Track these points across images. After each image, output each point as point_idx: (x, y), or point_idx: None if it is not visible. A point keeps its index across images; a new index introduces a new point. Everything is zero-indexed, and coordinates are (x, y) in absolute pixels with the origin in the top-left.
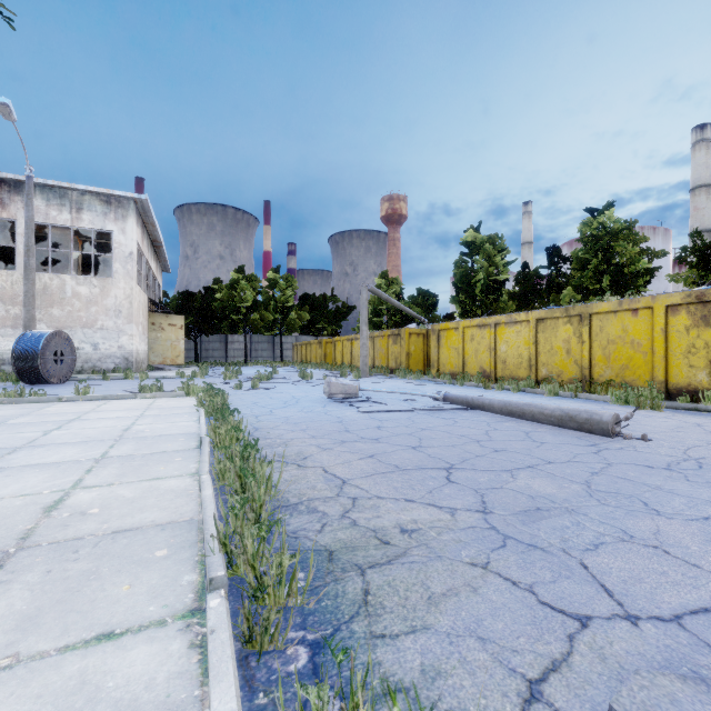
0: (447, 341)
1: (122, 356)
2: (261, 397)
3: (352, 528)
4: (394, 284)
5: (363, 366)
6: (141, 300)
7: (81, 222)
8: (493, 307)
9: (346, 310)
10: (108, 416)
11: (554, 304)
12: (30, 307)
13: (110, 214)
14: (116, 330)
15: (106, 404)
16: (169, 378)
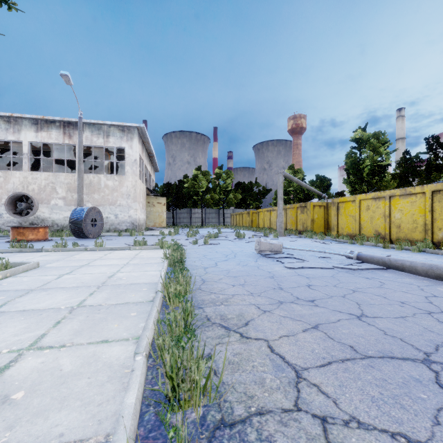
0: (345, 211)
1: (130, 221)
2: (209, 251)
3: None
4: (299, 173)
5: (280, 228)
6: (141, 188)
7: (109, 143)
8: (377, 185)
9: (265, 192)
10: (106, 263)
11: (433, 181)
12: (80, 193)
13: (124, 138)
14: (127, 206)
15: (110, 254)
16: (155, 235)
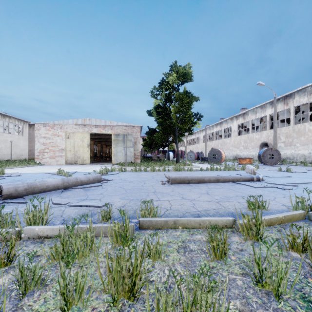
0: None
1: None
2: None
3: (143, 173)
4: None
5: None
6: None
7: (311, 99)
8: None
9: None
10: None
11: None
12: (274, 140)
13: None
14: None
15: None
16: None
